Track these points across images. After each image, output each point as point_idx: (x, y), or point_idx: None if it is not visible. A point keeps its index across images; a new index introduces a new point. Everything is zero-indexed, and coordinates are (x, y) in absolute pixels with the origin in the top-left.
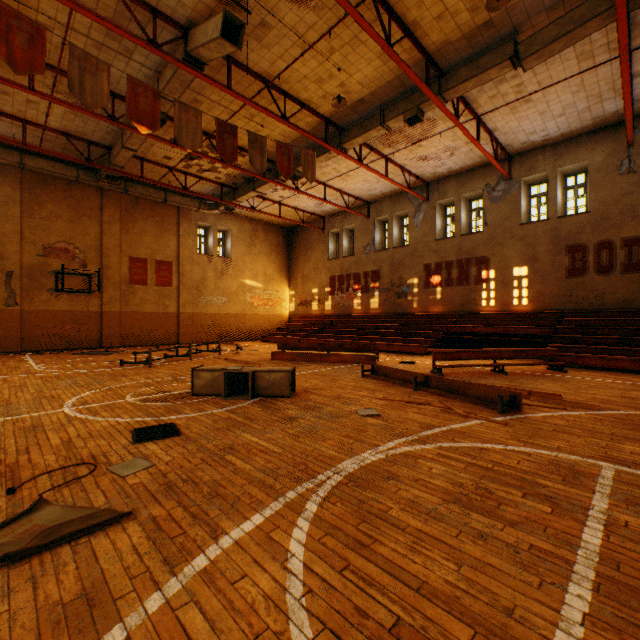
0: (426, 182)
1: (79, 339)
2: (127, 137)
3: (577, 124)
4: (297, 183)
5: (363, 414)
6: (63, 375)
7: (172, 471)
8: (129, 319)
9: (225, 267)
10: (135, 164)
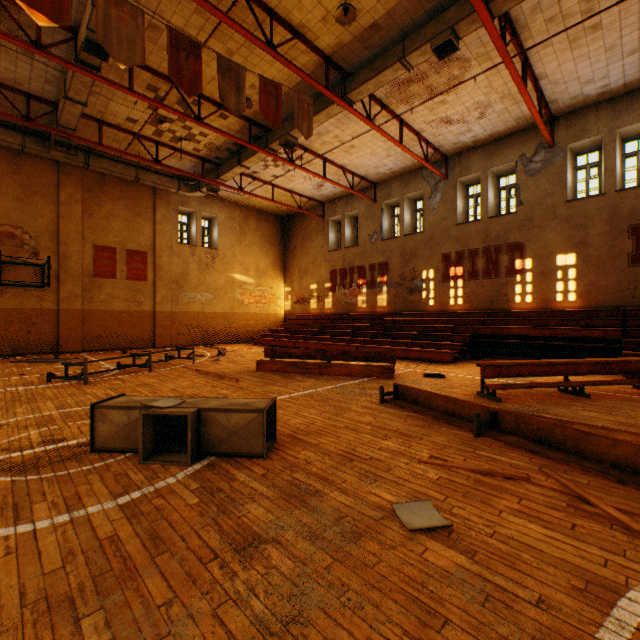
0: (445, 156)
1: (29, 342)
2: (69, 82)
3: None
4: (291, 155)
5: (413, 526)
6: None
7: None
8: (93, 318)
9: (211, 259)
10: (94, 129)
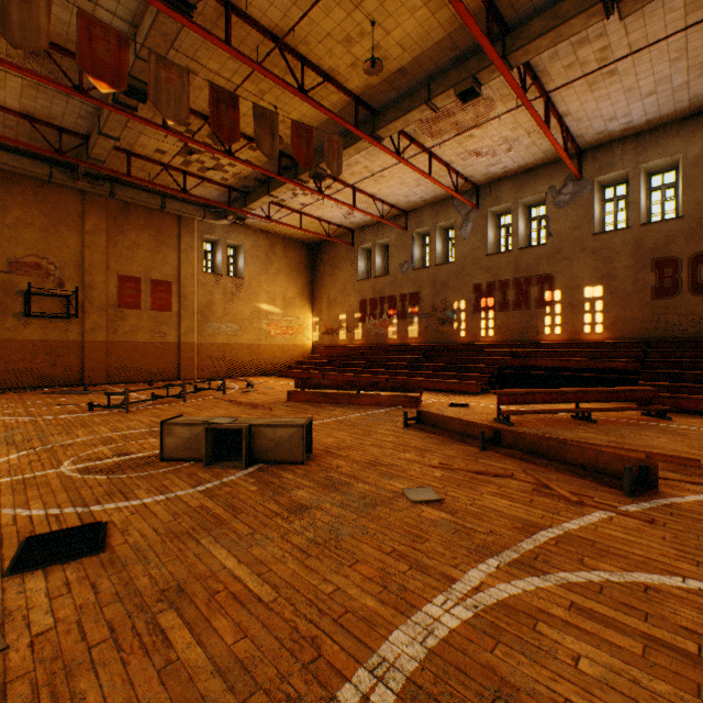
0: (476, 185)
1: (54, 374)
2: (104, 120)
3: (669, 107)
4: (321, 185)
5: (415, 500)
6: (2, 425)
7: (27, 674)
8: (118, 350)
9: (236, 289)
10: (122, 160)
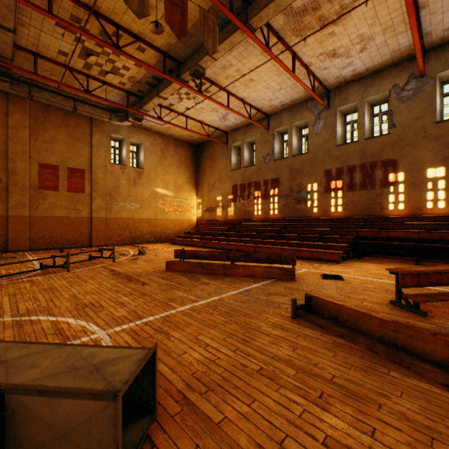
0: (327, 89)
1: None
2: None
3: None
4: (200, 86)
5: None
6: None
7: None
8: (38, 223)
9: (138, 176)
10: (32, 63)
